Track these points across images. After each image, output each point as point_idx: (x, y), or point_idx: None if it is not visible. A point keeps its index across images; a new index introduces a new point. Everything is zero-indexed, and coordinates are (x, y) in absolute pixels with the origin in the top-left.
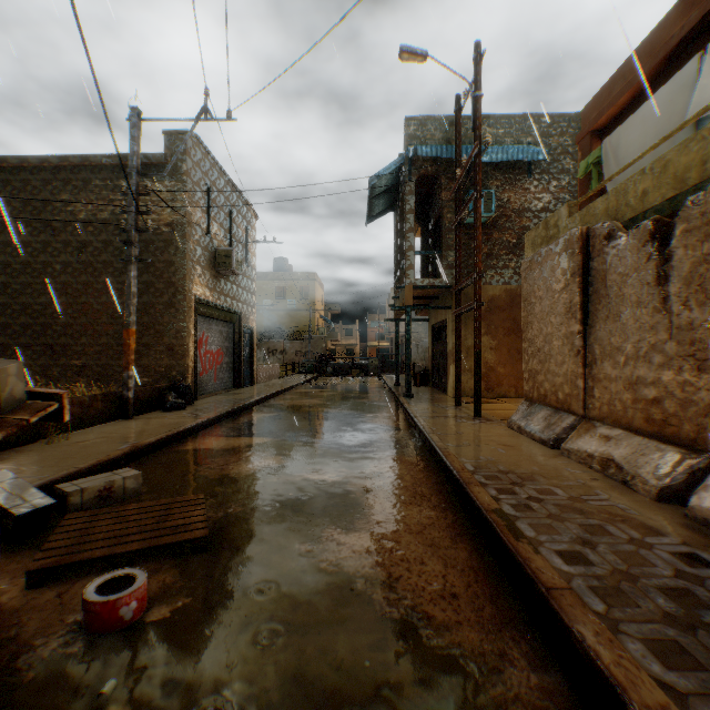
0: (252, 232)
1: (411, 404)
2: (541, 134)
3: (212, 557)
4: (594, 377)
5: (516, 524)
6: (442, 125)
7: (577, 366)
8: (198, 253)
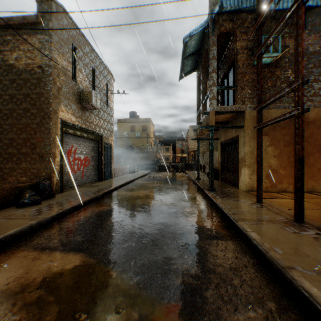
0: (111, 87)
1: (218, 199)
2: None
3: None
4: None
5: None
6: None
7: None
8: (64, 90)
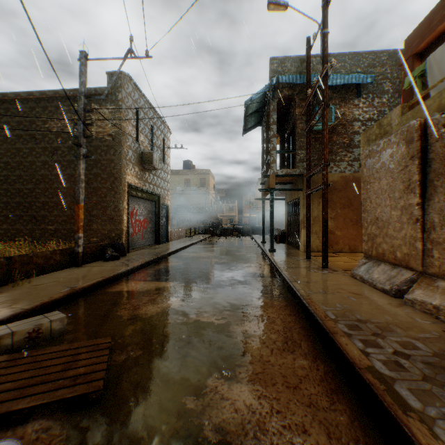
0: (167, 142)
1: (274, 257)
2: (367, 66)
3: (103, 412)
4: (432, 241)
5: (395, 388)
6: (295, 63)
7: (415, 231)
8: (129, 154)
